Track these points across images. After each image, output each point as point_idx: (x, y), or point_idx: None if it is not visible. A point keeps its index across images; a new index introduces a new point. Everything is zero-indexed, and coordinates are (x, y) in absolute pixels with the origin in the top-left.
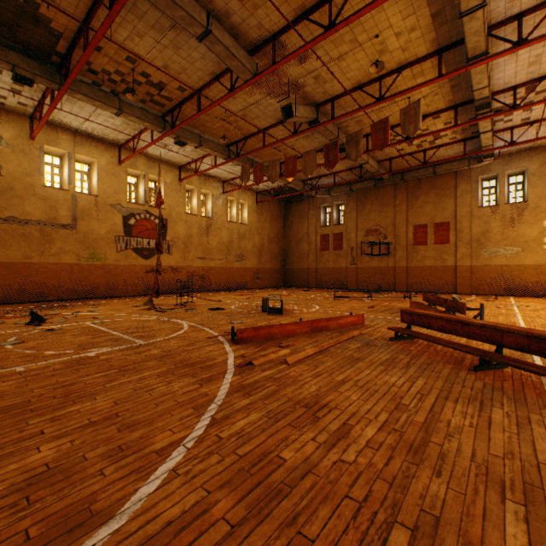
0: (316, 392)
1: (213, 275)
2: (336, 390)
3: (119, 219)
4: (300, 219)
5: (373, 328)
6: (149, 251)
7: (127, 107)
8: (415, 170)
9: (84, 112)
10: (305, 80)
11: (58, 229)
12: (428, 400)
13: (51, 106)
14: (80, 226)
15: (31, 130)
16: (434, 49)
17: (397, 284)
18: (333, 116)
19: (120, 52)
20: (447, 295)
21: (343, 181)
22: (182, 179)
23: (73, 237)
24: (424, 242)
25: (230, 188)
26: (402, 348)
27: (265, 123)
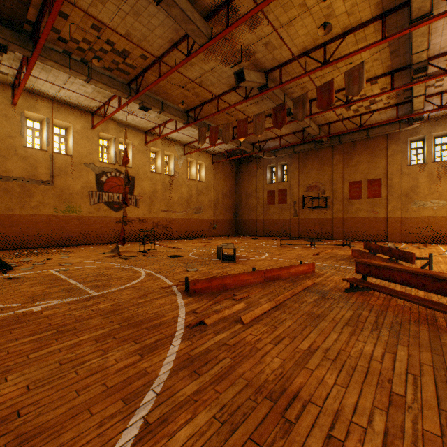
0: (281, 369)
1: (175, 225)
2: (304, 366)
3: (92, 176)
4: (250, 177)
5: (324, 277)
6: (119, 204)
7: (95, 75)
8: (351, 133)
9: (59, 80)
10: (256, 47)
11: (37, 184)
12: (427, 387)
13: (26, 72)
14: (57, 182)
15: (13, 98)
16: (378, 12)
17: (335, 233)
18: (281, 81)
19: (86, 20)
20: (380, 243)
21: (287, 144)
22: (148, 142)
23: (51, 192)
24: (358, 197)
25: (190, 150)
26: (361, 302)
27: (220, 90)
